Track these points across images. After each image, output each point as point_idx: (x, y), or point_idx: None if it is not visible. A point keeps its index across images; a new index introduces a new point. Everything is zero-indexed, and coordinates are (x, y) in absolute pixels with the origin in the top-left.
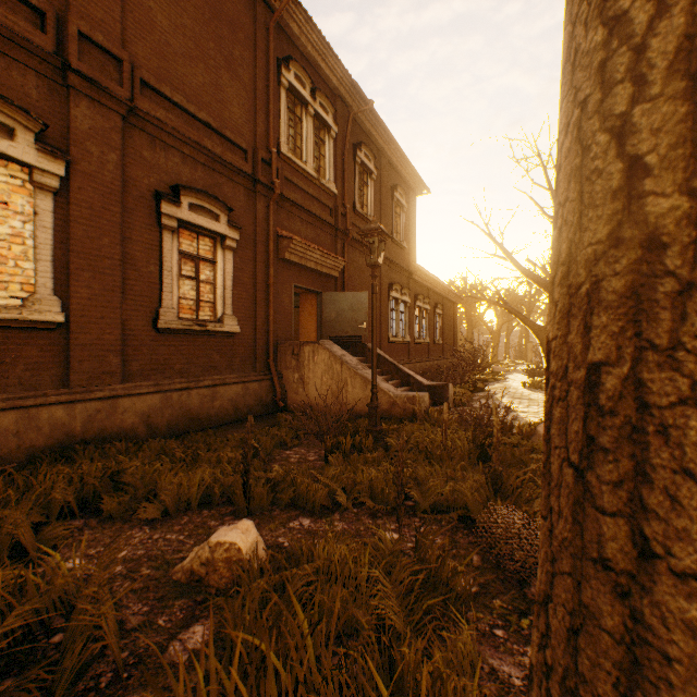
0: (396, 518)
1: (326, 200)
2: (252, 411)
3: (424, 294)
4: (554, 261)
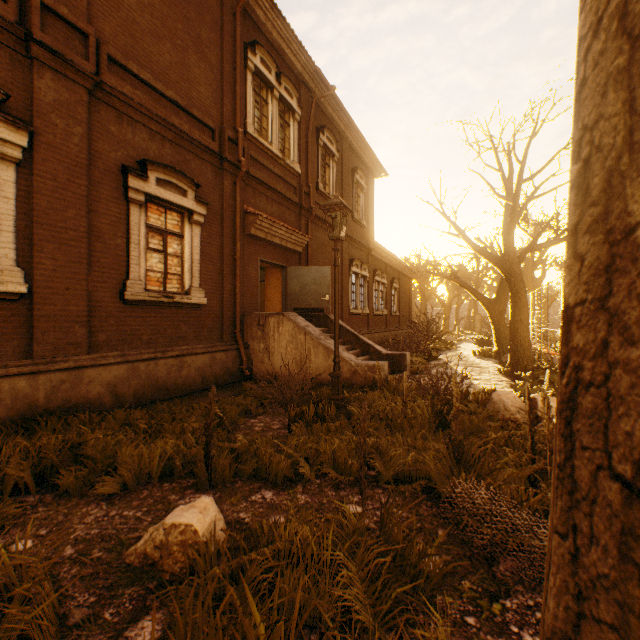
0: (360, 492)
1: (290, 180)
2: (219, 379)
3: (382, 269)
4: (577, 203)
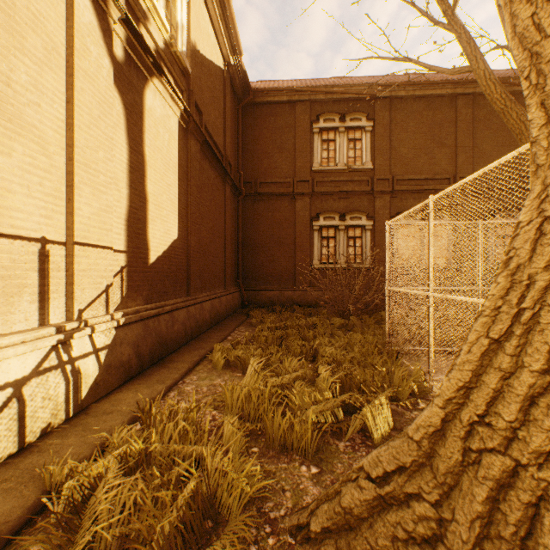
0: None
1: None
2: None
3: None
4: None
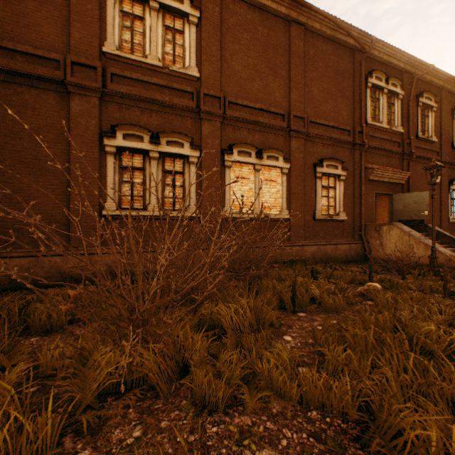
0: (443, 294)
1: (395, 139)
2: (352, 258)
3: None
4: None
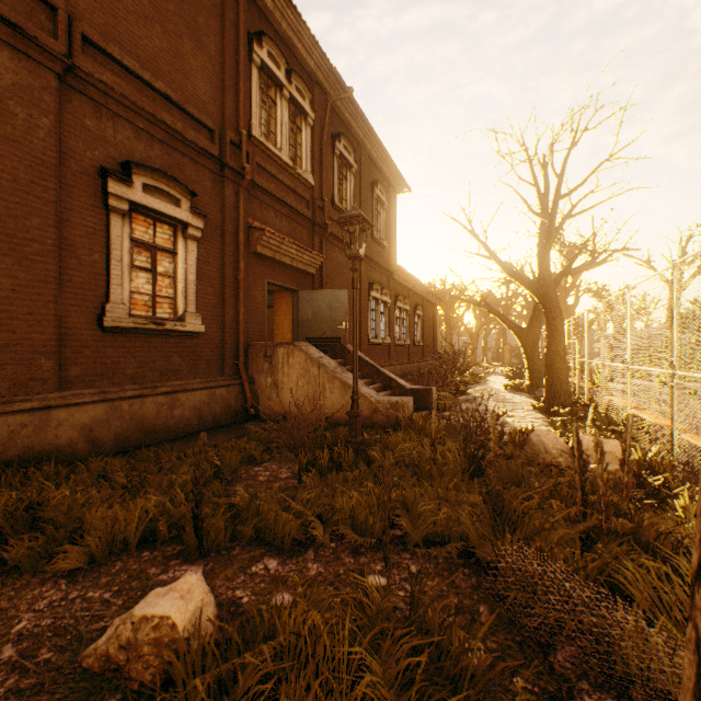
0: (384, 561)
1: (302, 192)
2: (218, 419)
3: (404, 295)
4: None
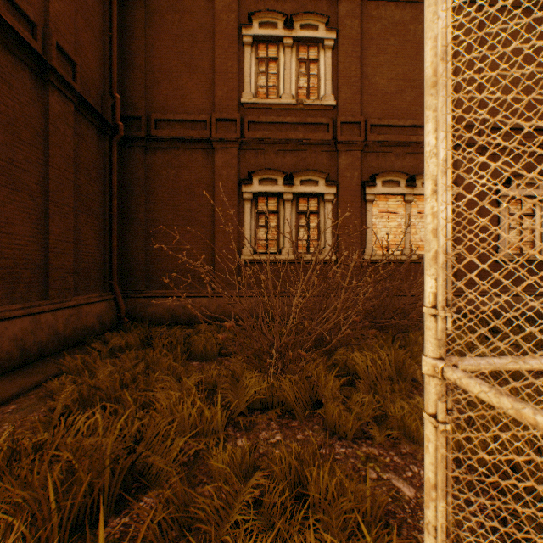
0: None
1: None
2: None
3: None
4: None
